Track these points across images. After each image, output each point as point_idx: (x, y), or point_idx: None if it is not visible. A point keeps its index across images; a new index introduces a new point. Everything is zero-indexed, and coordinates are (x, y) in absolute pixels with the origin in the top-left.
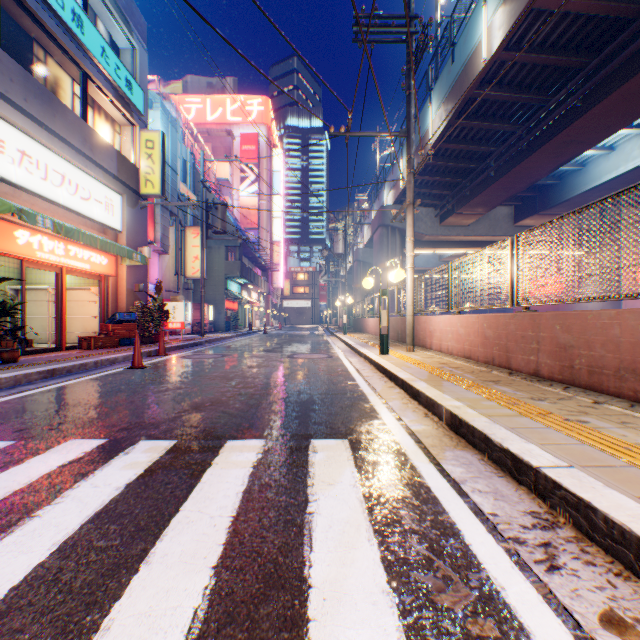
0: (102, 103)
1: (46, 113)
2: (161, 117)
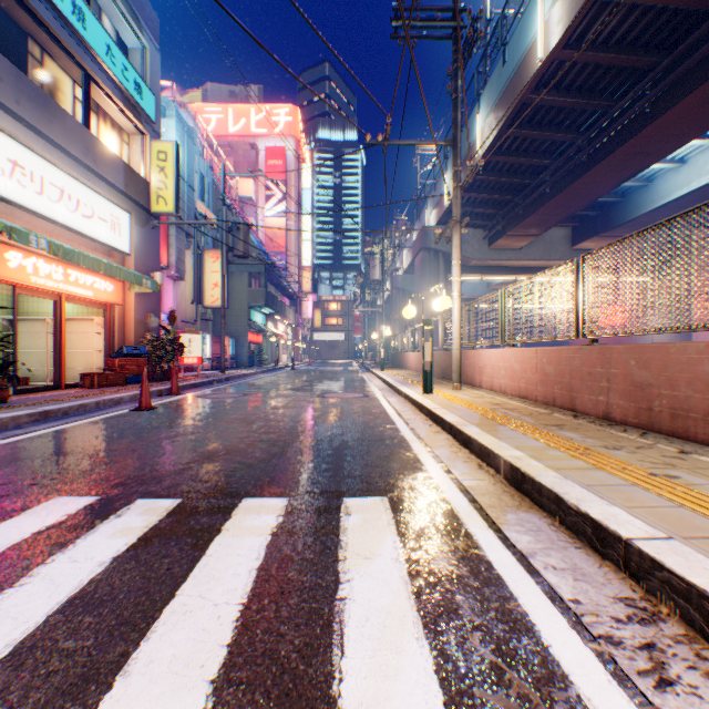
0: (108, 109)
1: (42, 118)
2: (176, 126)
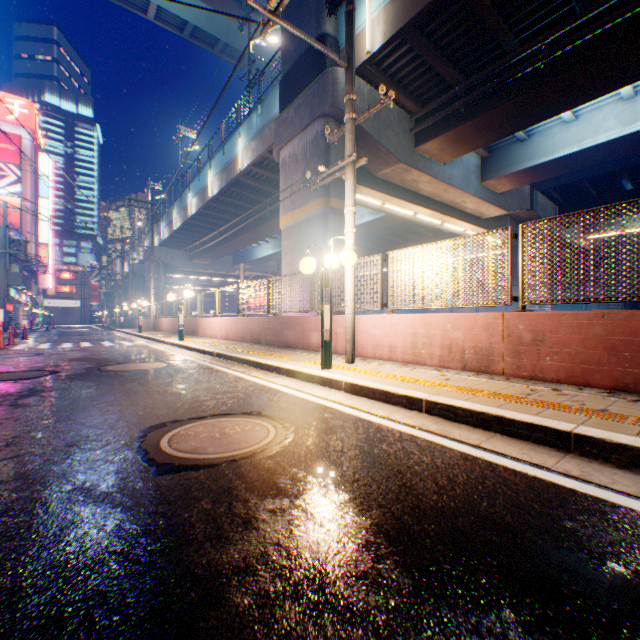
0: None
1: None
2: None
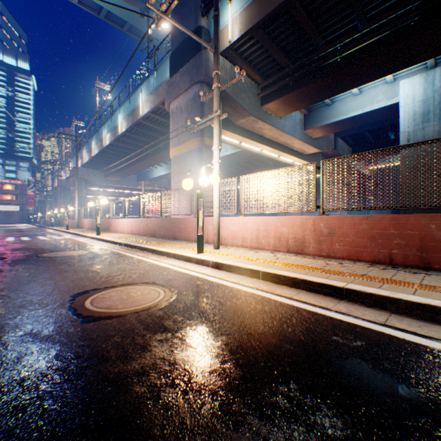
0: None
1: None
2: None
